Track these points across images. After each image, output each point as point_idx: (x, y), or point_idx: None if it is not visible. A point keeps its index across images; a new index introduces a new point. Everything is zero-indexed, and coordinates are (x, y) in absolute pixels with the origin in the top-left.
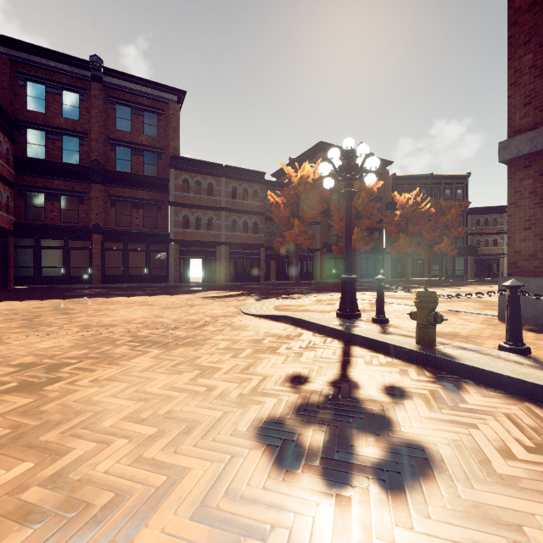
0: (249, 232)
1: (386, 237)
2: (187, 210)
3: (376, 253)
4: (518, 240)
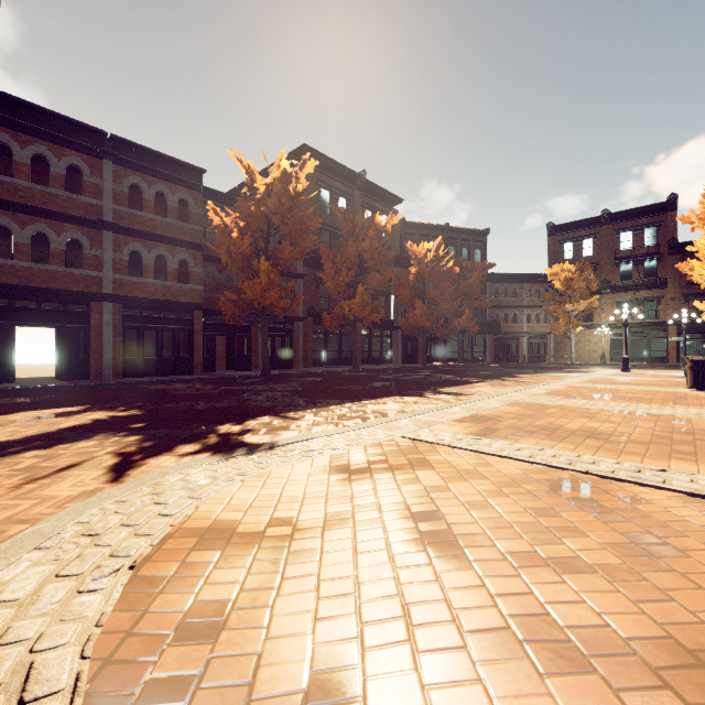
0: (171, 280)
1: (395, 306)
2: (5, 216)
3: (382, 327)
4: None
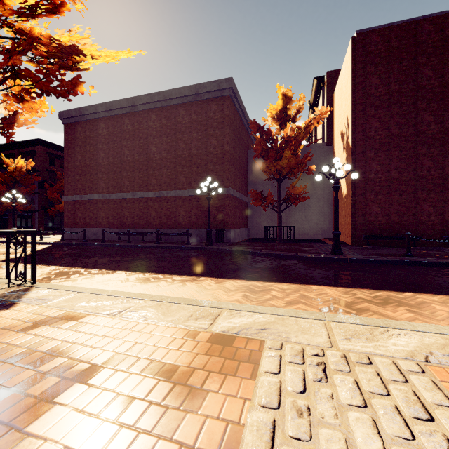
0: None
1: None
2: None
3: None
4: (66, 219)
